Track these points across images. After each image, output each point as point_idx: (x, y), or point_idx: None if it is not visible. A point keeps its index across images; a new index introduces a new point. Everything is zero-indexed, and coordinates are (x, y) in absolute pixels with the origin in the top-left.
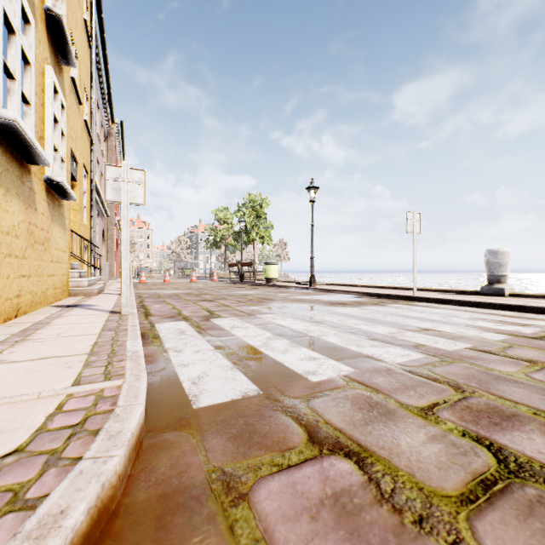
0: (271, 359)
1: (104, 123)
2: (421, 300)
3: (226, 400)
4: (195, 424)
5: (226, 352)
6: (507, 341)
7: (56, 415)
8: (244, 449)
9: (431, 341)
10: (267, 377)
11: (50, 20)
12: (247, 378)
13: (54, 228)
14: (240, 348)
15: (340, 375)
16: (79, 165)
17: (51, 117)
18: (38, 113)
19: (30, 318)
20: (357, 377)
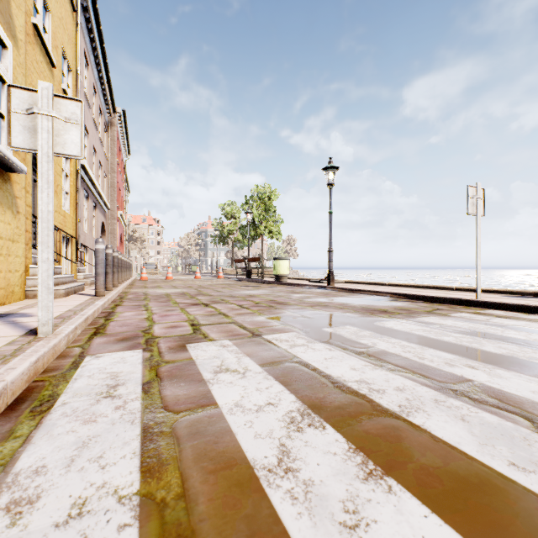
0: None
1: (104, 110)
2: (490, 306)
3: None
4: None
5: (161, 528)
6: None
7: None
8: None
9: None
10: None
11: None
12: None
13: None
14: (213, 488)
15: None
16: None
17: None
18: None
19: None
20: None
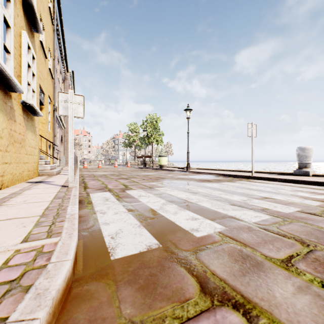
0: (166, 219)
1: (62, 71)
2: (257, 178)
3: (136, 252)
4: (111, 274)
5: (136, 214)
6: (323, 206)
7: (1, 270)
8: (150, 299)
9: (271, 206)
10: (164, 233)
11: (25, 2)
12: (150, 234)
13: (28, 133)
14: (145, 211)
15: (215, 231)
16: (45, 95)
17: (25, 63)
18: (17, 60)
19: (9, 190)
20: (228, 233)
